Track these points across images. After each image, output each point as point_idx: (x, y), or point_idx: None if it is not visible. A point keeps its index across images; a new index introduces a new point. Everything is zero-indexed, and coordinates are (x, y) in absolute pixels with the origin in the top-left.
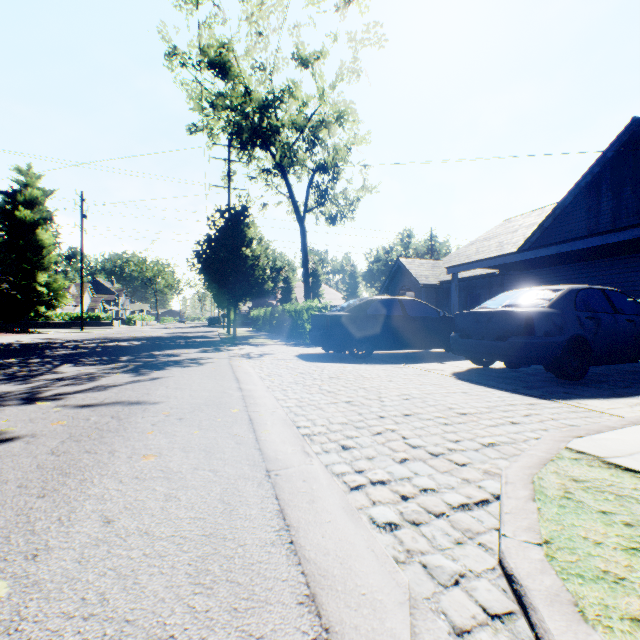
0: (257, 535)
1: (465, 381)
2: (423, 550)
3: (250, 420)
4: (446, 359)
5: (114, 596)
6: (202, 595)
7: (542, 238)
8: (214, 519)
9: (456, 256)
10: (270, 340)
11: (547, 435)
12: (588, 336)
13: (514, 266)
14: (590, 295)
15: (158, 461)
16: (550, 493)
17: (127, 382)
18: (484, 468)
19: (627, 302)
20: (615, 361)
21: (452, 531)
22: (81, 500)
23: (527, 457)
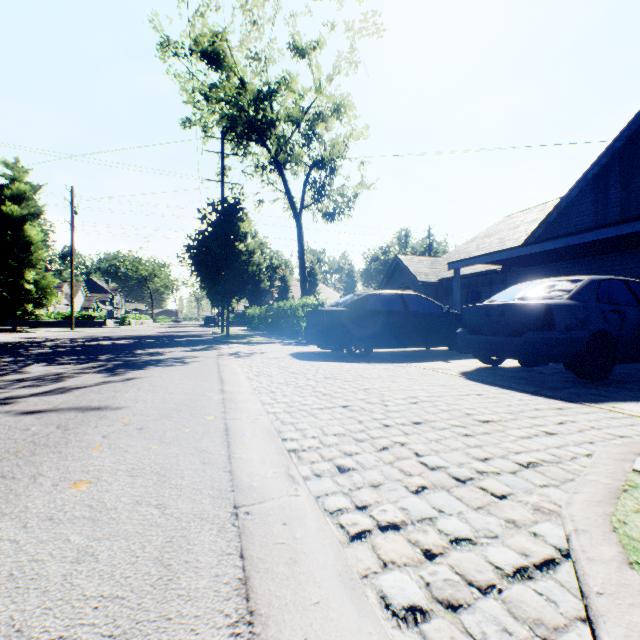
0: (198, 636)
1: (476, 381)
2: None
3: (226, 430)
4: (450, 358)
5: None
6: None
7: (546, 233)
8: (137, 600)
9: (456, 253)
10: (264, 339)
11: (601, 451)
12: (612, 331)
13: (518, 262)
14: (612, 286)
15: (90, 491)
16: None
17: (96, 383)
18: (533, 502)
19: None
20: (639, 359)
21: (514, 625)
22: None
23: (589, 486)
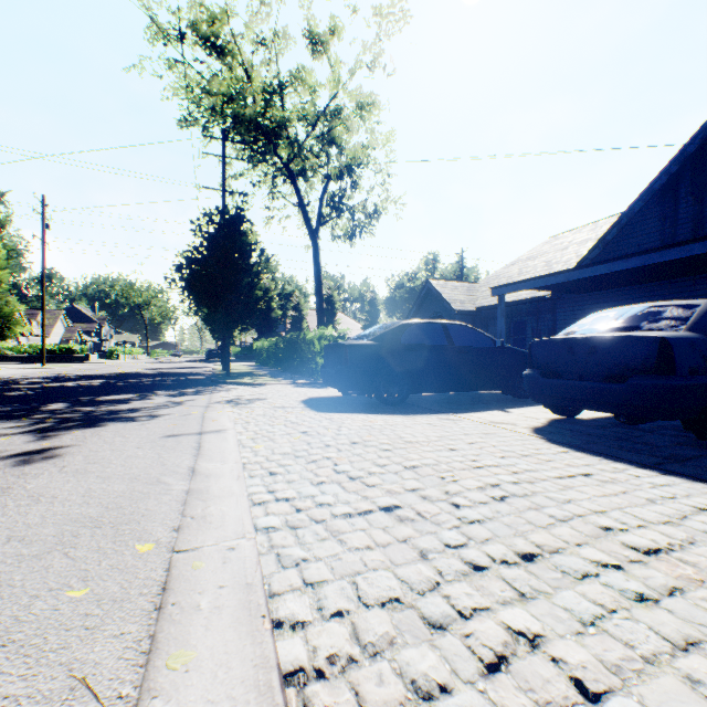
0: None
1: (564, 446)
2: None
3: (161, 591)
4: (507, 404)
5: None
6: None
7: (603, 254)
8: None
9: (495, 278)
10: (272, 378)
11: None
12: None
13: (572, 287)
14: None
15: None
16: None
17: (2, 457)
18: None
19: None
20: None
21: None
22: None
23: None
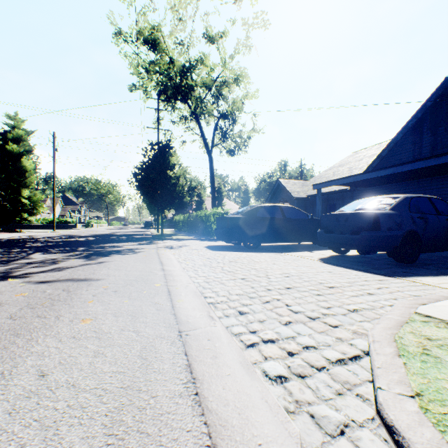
0: (167, 387)
1: (329, 264)
2: (310, 401)
3: (168, 292)
4: (313, 249)
5: (33, 447)
6: (113, 446)
7: (380, 164)
8: (132, 373)
9: (319, 178)
10: (187, 236)
11: (398, 303)
12: (419, 231)
13: (361, 184)
14: (420, 201)
15: (93, 324)
16: (411, 350)
17: (80, 265)
18: (353, 329)
19: (446, 207)
20: (438, 249)
21: (333, 383)
22: (24, 356)
23: (386, 320)
